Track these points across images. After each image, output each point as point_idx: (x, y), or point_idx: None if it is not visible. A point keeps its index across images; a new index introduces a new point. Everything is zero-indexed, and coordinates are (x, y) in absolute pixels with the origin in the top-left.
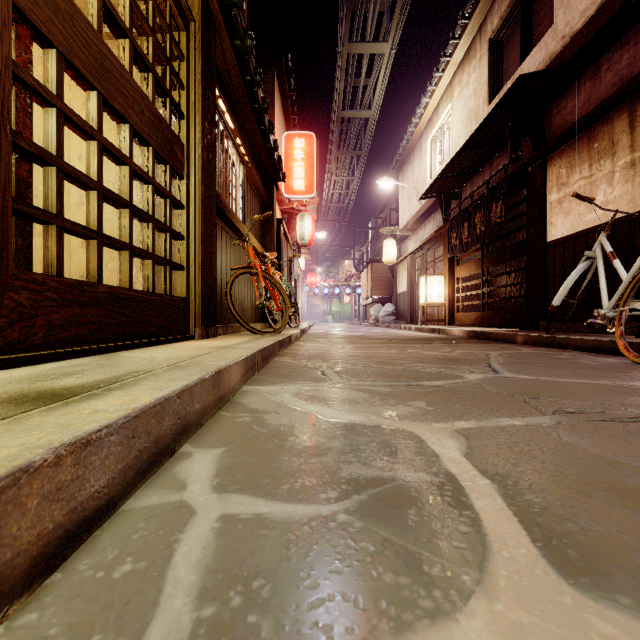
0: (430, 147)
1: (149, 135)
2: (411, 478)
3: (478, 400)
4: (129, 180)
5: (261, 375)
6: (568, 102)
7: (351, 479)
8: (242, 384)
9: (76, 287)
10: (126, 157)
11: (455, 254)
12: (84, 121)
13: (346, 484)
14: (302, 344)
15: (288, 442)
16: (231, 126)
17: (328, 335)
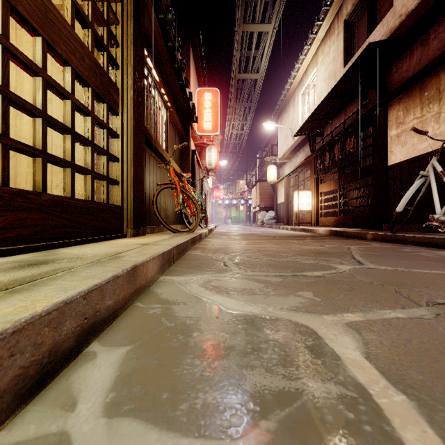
0: (301, 99)
1: (89, 78)
2: (320, 392)
3: (356, 290)
4: (71, 111)
5: (176, 266)
6: (404, 63)
7: (256, 393)
8: (159, 275)
9: (20, 195)
10: (68, 93)
11: (319, 175)
12: (28, 59)
13: (251, 401)
14: (209, 240)
15: (192, 339)
16: (157, 79)
17: (228, 233)
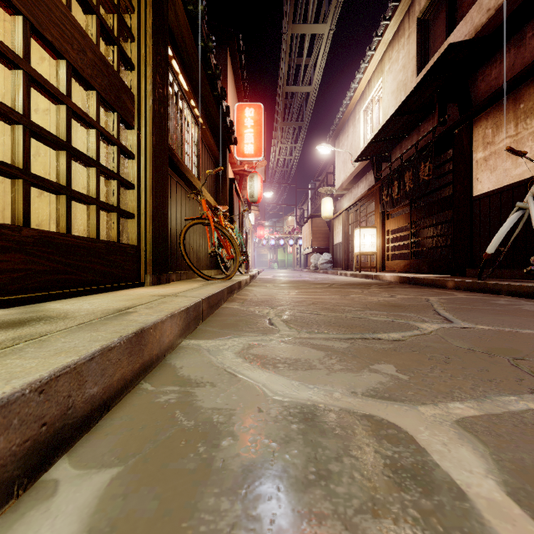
0: (363, 117)
1: (92, 77)
2: None
3: (455, 362)
4: (67, 120)
5: (206, 325)
6: (493, 69)
7: None
8: (181, 338)
9: None
10: (62, 94)
11: (386, 209)
12: (2, 43)
13: None
14: (251, 289)
15: (219, 452)
16: (185, 88)
17: (274, 280)
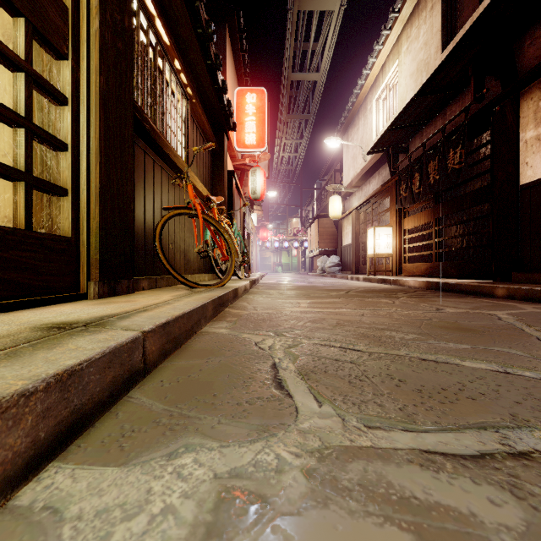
0: (375, 107)
1: None
2: None
3: None
4: None
5: (146, 387)
6: None
7: None
8: (21, 476)
9: None
10: None
11: (404, 205)
12: None
13: None
14: (250, 298)
15: None
16: (166, 40)
17: (279, 286)
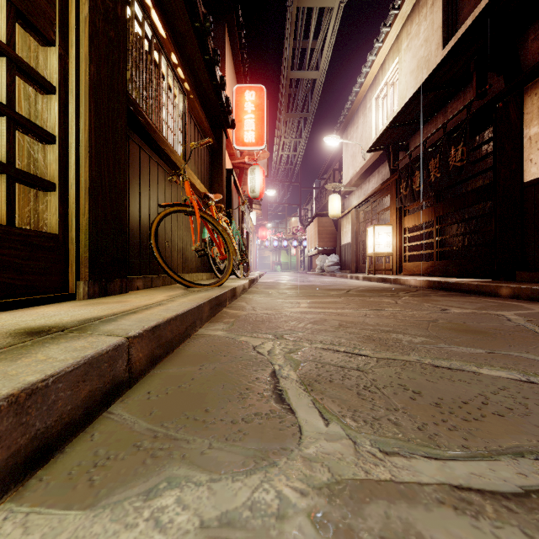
0: (375, 105)
1: None
2: None
3: None
4: None
5: (131, 400)
6: None
7: None
8: None
9: None
10: None
11: (404, 204)
12: None
13: None
14: (249, 298)
15: None
16: (162, 33)
17: (278, 285)
